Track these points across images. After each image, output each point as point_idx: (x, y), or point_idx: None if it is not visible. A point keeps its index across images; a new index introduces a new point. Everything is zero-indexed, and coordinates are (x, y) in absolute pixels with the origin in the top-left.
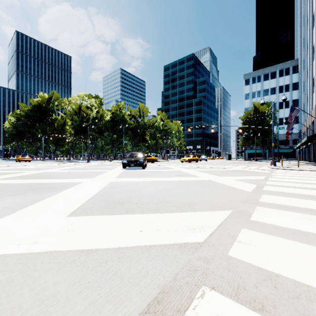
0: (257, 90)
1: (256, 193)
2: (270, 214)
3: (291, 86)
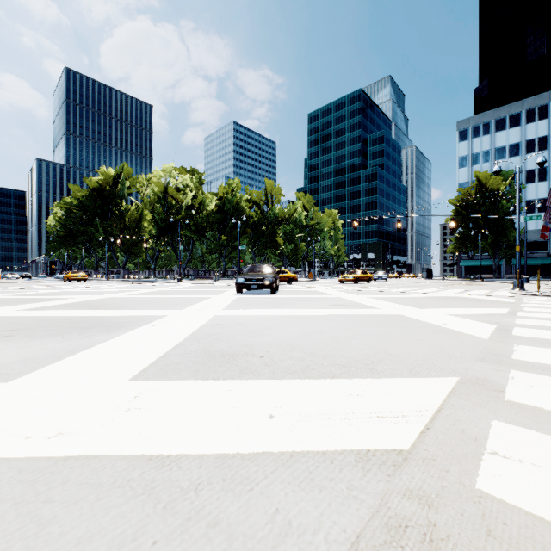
0: (483, 150)
1: (499, 342)
2: (546, 387)
3: (550, 140)
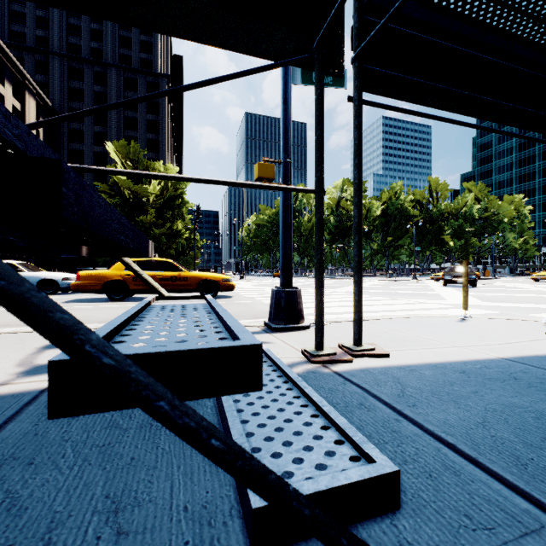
0: None
1: None
2: None
3: None
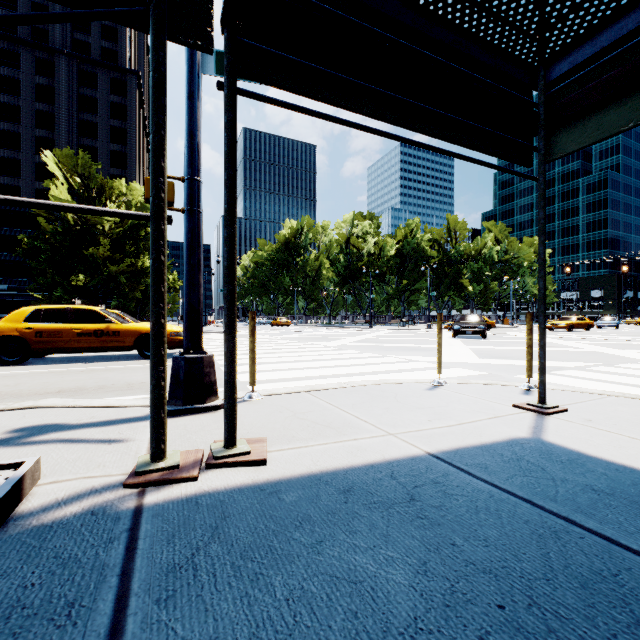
0: None
1: None
2: (634, 365)
3: None
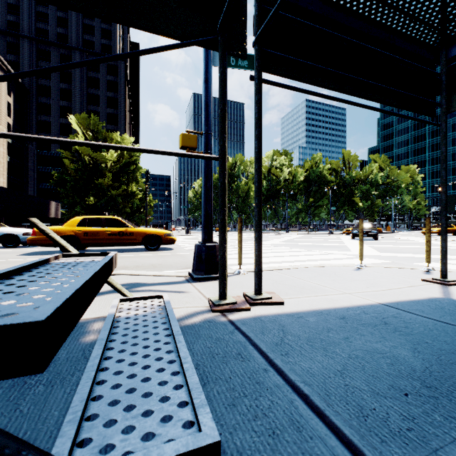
0: None
1: None
2: None
3: None
